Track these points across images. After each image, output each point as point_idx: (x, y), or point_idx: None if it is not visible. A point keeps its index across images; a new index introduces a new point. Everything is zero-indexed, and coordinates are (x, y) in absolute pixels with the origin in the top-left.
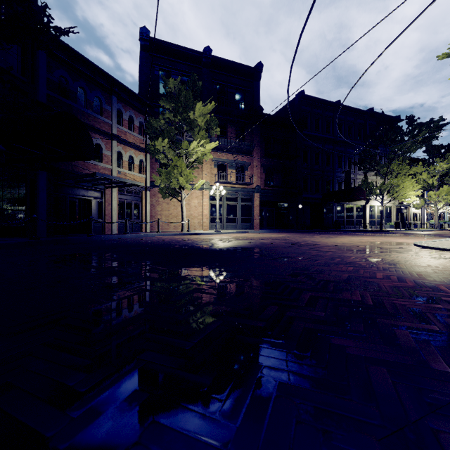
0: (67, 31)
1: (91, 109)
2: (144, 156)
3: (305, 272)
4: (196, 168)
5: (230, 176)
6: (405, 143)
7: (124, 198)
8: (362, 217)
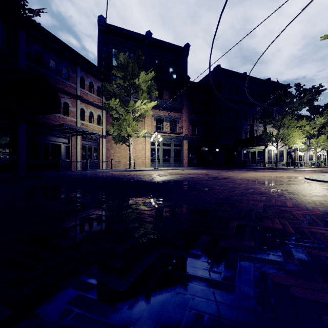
0: (38, 11)
1: (60, 76)
2: (101, 112)
3: (227, 201)
4: (140, 121)
5: (166, 128)
6: (294, 103)
7: (86, 143)
8: (262, 158)
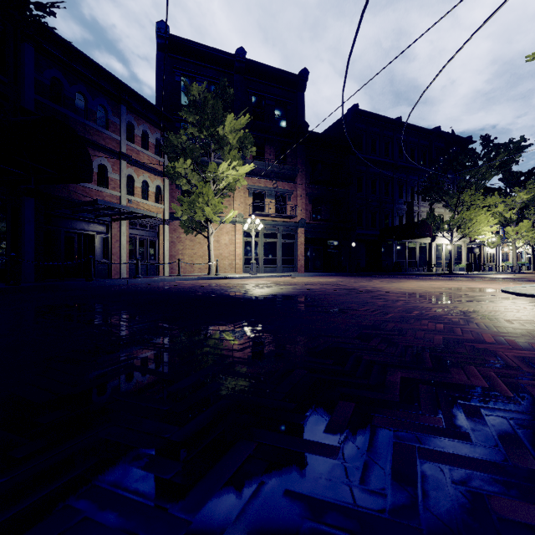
0: (51, 5)
1: (93, 120)
2: (162, 181)
3: (378, 332)
4: (227, 196)
5: (269, 208)
6: (479, 168)
7: (137, 233)
8: (427, 258)
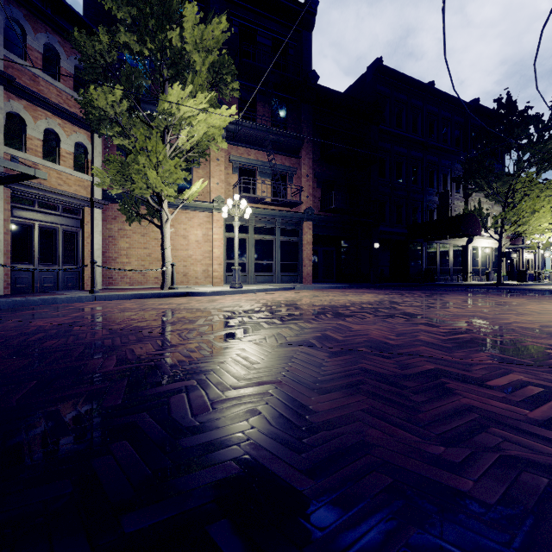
0: None
1: None
2: (89, 138)
3: None
4: (194, 164)
5: (262, 191)
6: (546, 142)
7: (34, 218)
8: (461, 264)
